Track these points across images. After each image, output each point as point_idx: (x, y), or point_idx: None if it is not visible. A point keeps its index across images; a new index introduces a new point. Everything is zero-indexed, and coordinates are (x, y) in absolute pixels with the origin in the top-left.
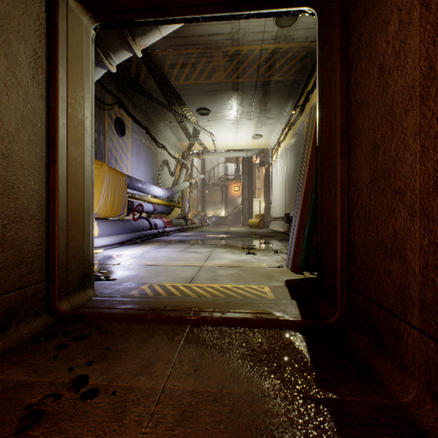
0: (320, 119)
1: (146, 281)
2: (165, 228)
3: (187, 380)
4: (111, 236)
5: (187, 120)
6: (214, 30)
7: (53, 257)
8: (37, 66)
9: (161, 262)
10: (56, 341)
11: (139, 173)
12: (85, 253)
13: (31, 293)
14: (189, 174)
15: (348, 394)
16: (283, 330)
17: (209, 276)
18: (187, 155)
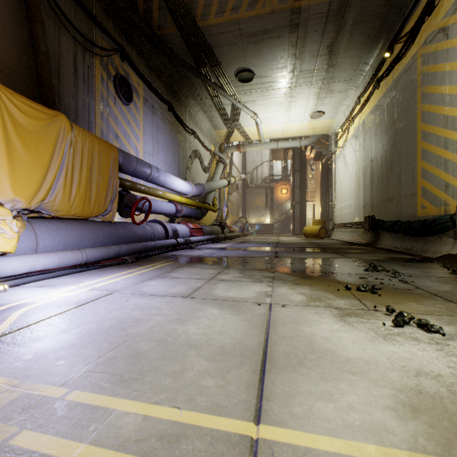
0: None
1: None
2: (189, 237)
3: None
4: (63, 251)
5: (222, 91)
6: None
7: None
8: None
9: (45, 395)
10: None
11: (157, 162)
12: None
13: None
14: (228, 173)
15: None
16: None
17: None
18: (225, 148)
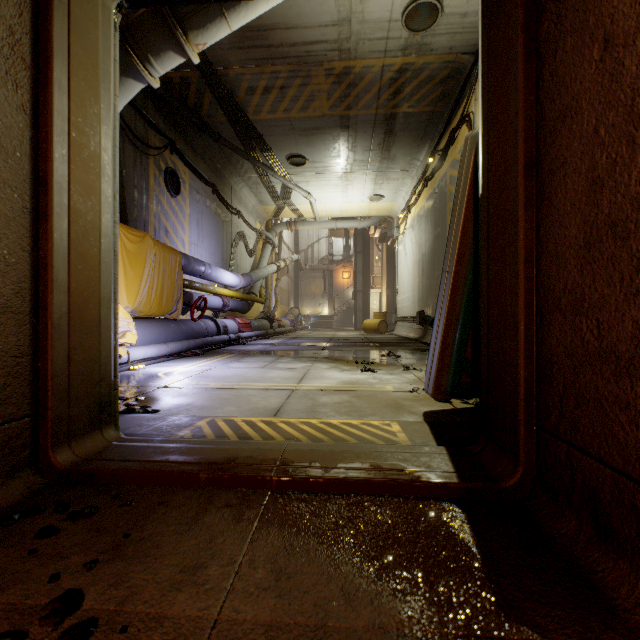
0: (486, 149)
1: (205, 414)
2: (240, 333)
3: (261, 601)
4: (157, 344)
5: (272, 172)
6: (313, 36)
7: (43, 377)
8: (15, 55)
9: (232, 384)
10: (40, 521)
11: (202, 251)
12: (101, 370)
13: (2, 437)
14: (277, 253)
15: (558, 631)
16: (428, 499)
17: (304, 405)
18: (274, 226)
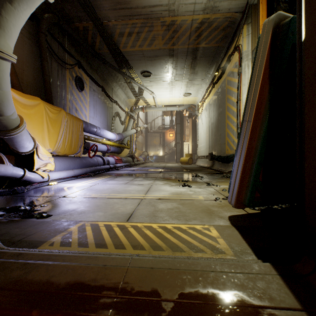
0: None
1: (81, 218)
2: (116, 164)
3: None
4: (67, 170)
5: (133, 80)
6: (154, 2)
7: None
8: None
9: (105, 194)
10: None
11: (96, 121)
12: None
13: None
14: (136, 123)
15: None
16: None
17: (148, 211)
18: (134, 109)
